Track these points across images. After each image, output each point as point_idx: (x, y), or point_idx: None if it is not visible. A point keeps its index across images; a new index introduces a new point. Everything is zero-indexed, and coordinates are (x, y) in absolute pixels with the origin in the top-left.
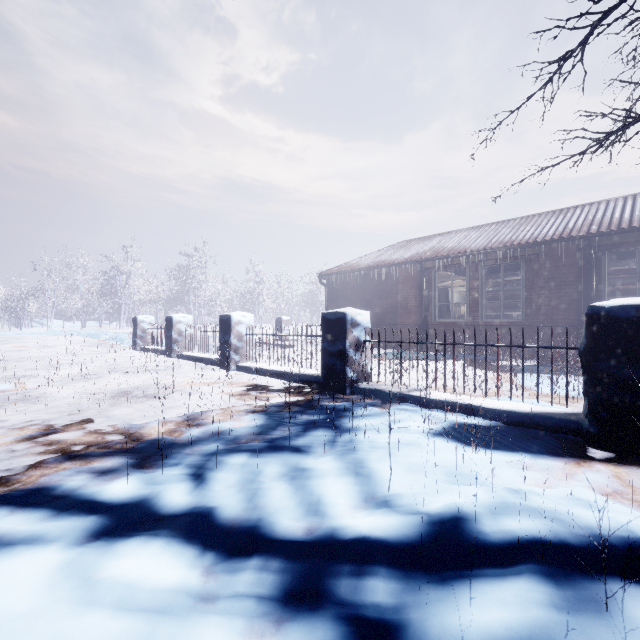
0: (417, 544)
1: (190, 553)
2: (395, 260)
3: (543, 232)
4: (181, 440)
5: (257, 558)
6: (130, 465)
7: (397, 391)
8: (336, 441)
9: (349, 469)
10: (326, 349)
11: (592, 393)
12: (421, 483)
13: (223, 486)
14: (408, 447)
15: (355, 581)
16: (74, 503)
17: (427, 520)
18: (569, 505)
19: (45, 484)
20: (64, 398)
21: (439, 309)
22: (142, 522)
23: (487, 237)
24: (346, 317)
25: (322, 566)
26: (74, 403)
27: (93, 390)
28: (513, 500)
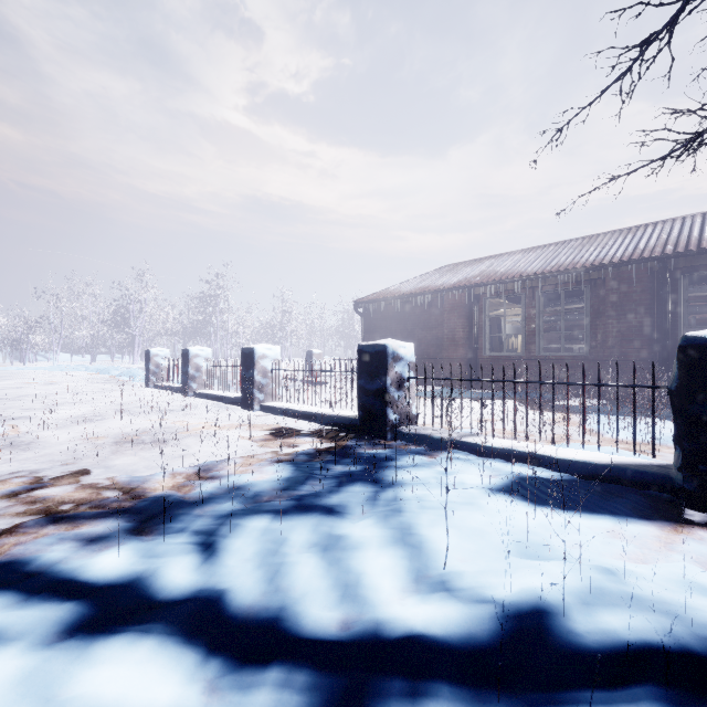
0: (488, 648)
1: (189, 660)
2: (440, 286)
3: (610, 253)
4: (191, 497)
5: (277, 669)
6: (126, 530)
7: (447, 437)
8: (377, 499)
9: (394, 537)
10: (363, 387)
11: (687, 442)
12: (485, 557)
13: (238, 560)
14: (465, 508)
15: (408, 706)
16: (49, 584)
17: (499, 613)
18: (679, 591)
19: (18, 556)
20: (60, 444)
21: (490, 341)
22: (132, 611)
23: (545, 259)
24: (387, 350)
25: (363, 682)
26: (70, 450)
27: (94, 434)
28: (607, 585)
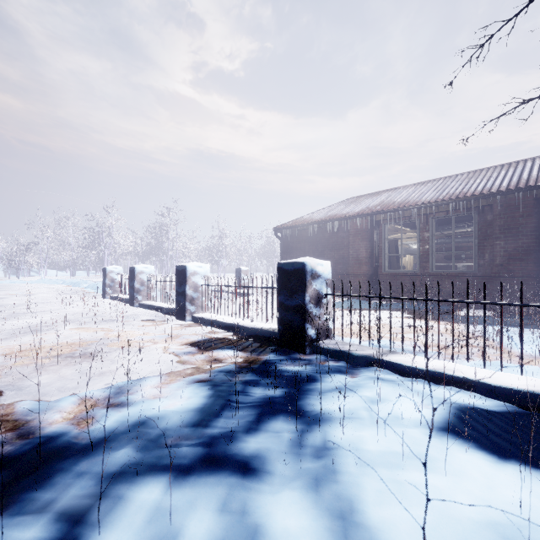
0: None
1: None
2: (346, 214)
3: (496, 183)
4: (84, 439)
5: None
6: None
7: (366, 354)
8: (300, 447)
9: (329, 536)
10: (283, 303)
11: None
12: None
13: None
14: (412, 467)
15: None
16: None
17: None
18: None
19: None
20: None
21: (388, 260)
22: None
23: (436, 190)
24: (305, 268)
25: None
26: None
27: (32, 346)
28: None
